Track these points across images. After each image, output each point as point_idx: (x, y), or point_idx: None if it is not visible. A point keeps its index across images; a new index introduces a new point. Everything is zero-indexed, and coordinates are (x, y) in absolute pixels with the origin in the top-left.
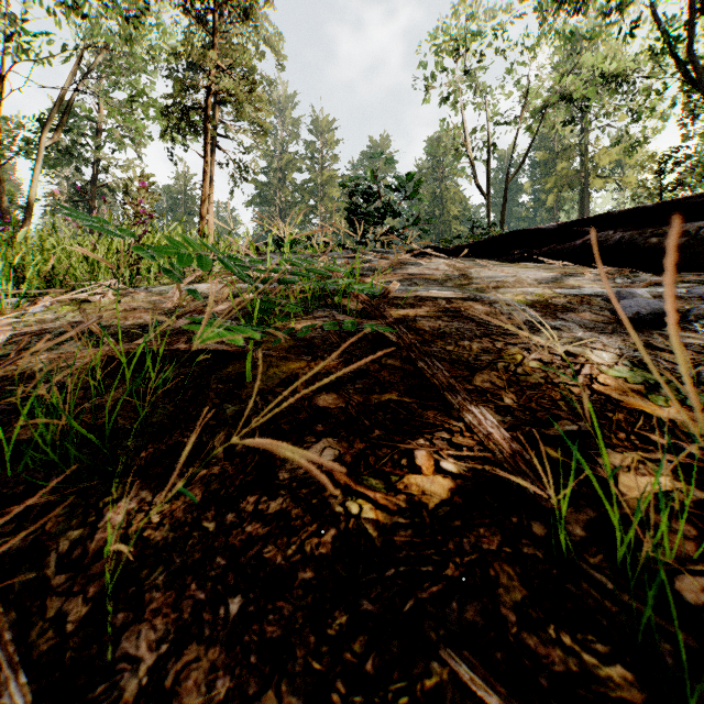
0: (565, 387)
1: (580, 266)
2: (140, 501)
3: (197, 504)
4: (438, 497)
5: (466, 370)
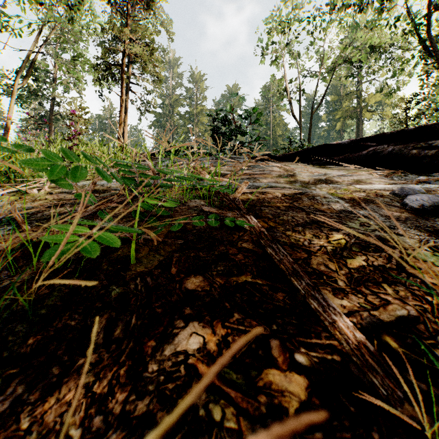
0: (384, 270)
1: (367, 168)
2: (15, 398)
3: (68, 402)
4: (296, 399)
5: (304, 253)
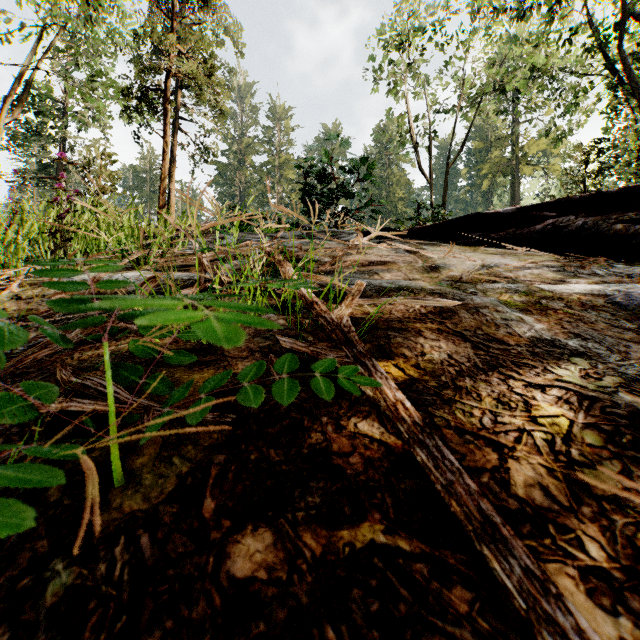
0: None
1: (546, 253)
2: None
3: None
4: None
5: (488, 450)
